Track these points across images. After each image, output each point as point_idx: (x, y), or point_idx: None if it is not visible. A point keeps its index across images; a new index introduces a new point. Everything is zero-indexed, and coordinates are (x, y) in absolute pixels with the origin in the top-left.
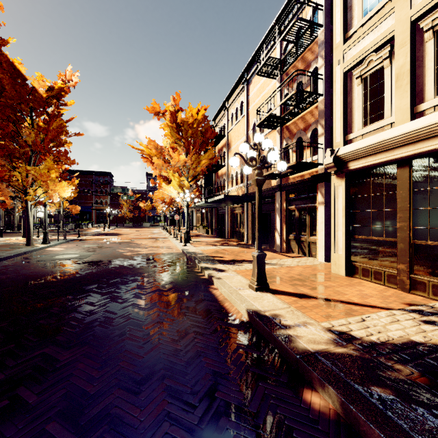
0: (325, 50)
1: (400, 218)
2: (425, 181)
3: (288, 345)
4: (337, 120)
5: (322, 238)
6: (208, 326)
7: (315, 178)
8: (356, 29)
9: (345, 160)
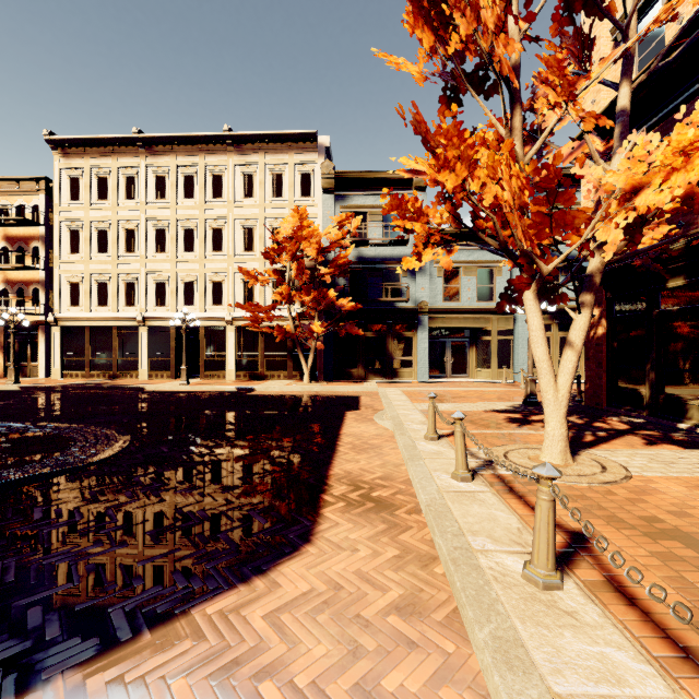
0: (46, 241)
1: (86, 350)
2: (95, 336)
3: (44, 386)
4: (56, 297)
5: (44, 362)
6: (4, 391)
7: (38, 323)
8: (67, 256)
9: (61, 320)
